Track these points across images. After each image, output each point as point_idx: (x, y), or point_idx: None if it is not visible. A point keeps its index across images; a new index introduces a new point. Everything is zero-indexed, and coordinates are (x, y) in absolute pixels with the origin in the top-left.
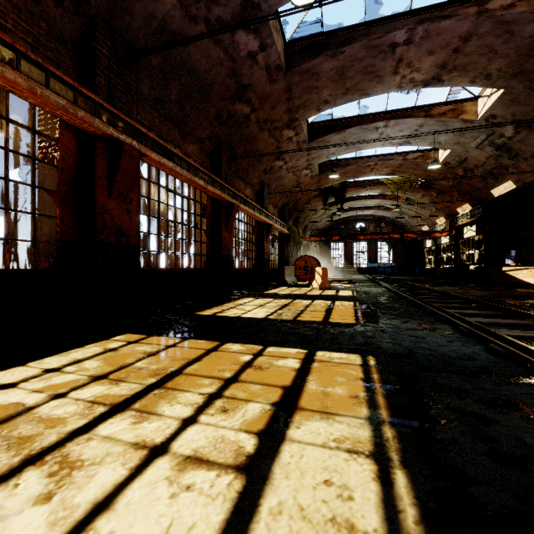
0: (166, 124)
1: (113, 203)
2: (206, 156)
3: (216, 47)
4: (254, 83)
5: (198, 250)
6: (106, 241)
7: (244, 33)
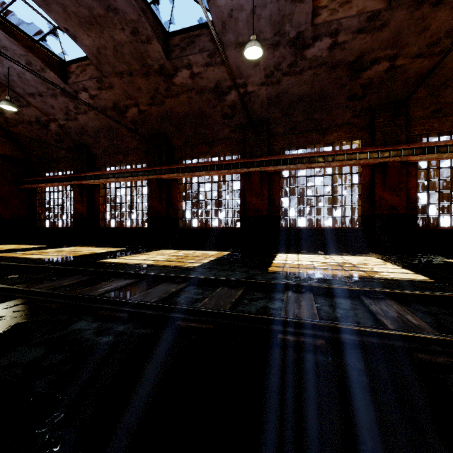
0: (303, 136)
1: (254, 198)
2: (360, 130)
3: (303, 74)
4: (362, 49)
5: (359, 212)
6: (250, 215)
7: (311, 49)
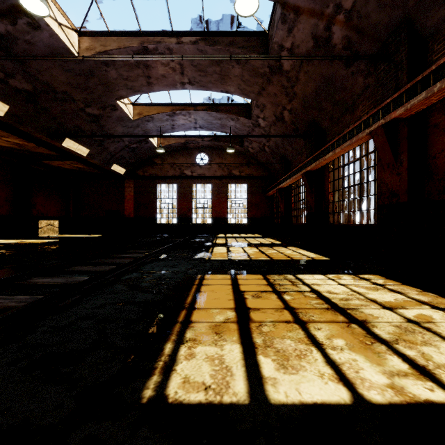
0: None
1: (387, 173)
2: None
3: None
4: None
5: None
6: (382, 204)
7: None
